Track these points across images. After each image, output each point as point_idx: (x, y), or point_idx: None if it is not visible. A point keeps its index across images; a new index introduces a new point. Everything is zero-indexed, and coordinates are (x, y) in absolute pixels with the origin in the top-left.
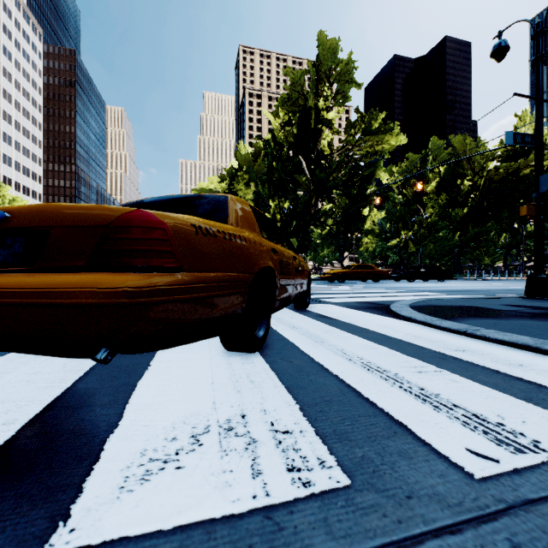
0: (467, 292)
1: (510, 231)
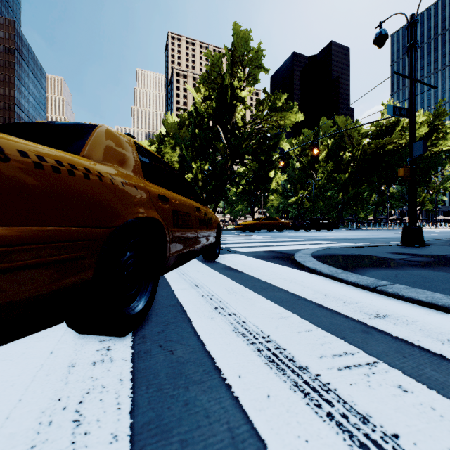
0: (353, 240)
1: (378, 192)
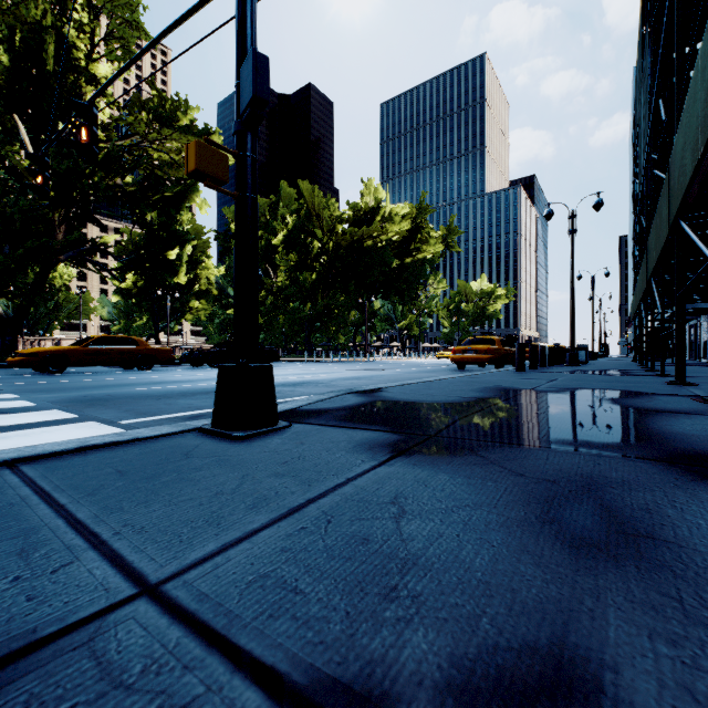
0: (190, 398)
1: (359, 307)
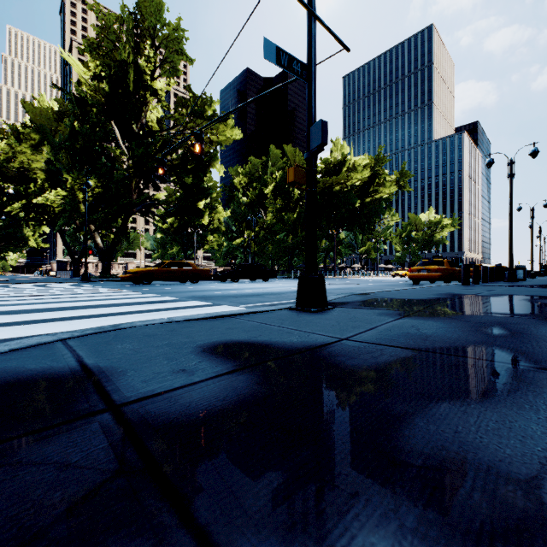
0: (253, 297)
1: (328, 237)
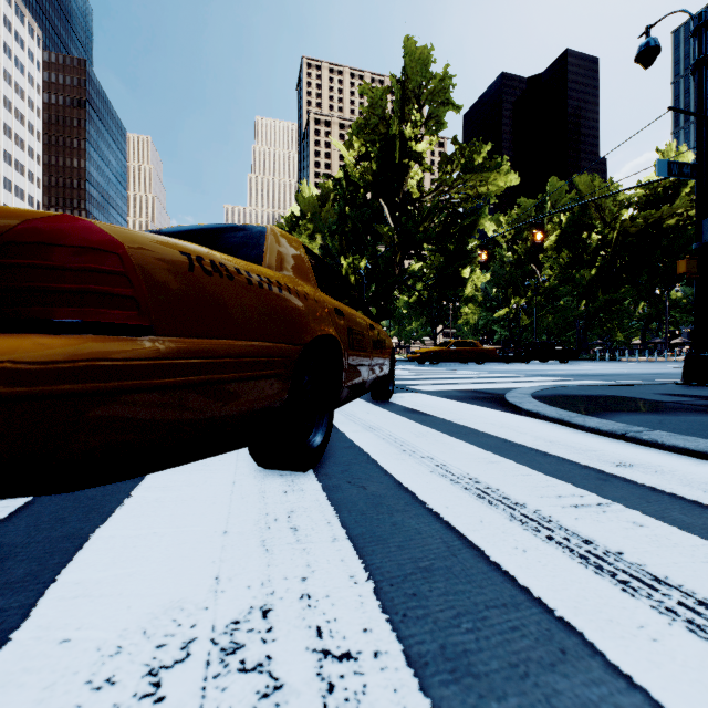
0: (602, 377)
1: (650, 299)
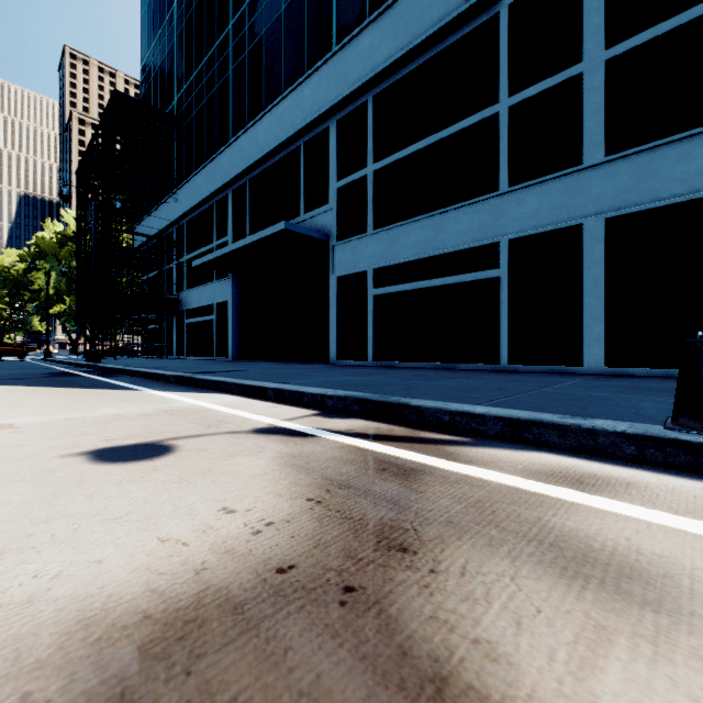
0: None
1: None
